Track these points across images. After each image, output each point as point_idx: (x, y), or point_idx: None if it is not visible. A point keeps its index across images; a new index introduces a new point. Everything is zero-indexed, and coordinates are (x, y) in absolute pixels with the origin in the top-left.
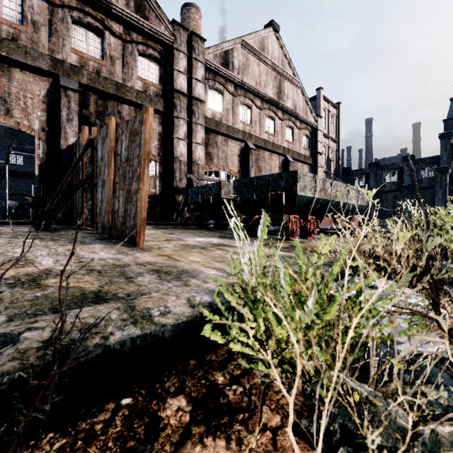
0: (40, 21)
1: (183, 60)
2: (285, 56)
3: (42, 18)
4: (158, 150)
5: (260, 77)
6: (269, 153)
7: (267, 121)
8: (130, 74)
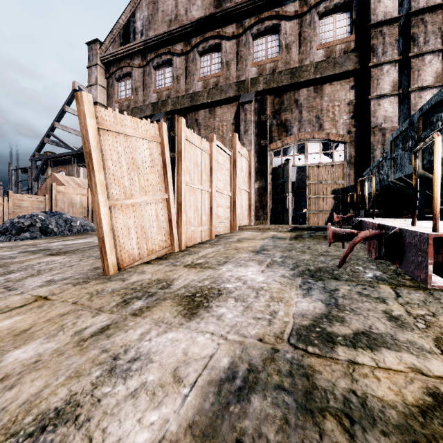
0: (231, 58)
1: None
2: None
3: (232, 55)
4: (348, 126)
5: None
6: None
7: None
8: (308, 50)
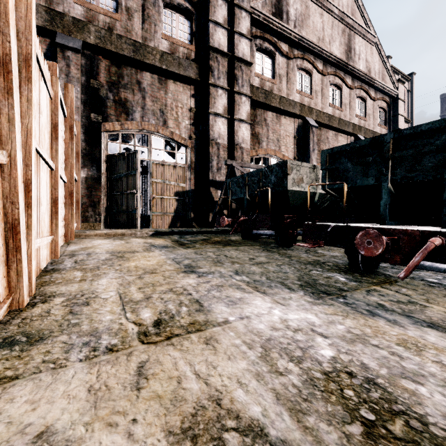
0: None
1: (222, 8)
2: (356, 2)
3: None
4: (189, 131)
5: (323, 31)
6: (334, 132)
7: (332, 91)
8: (153, 31)
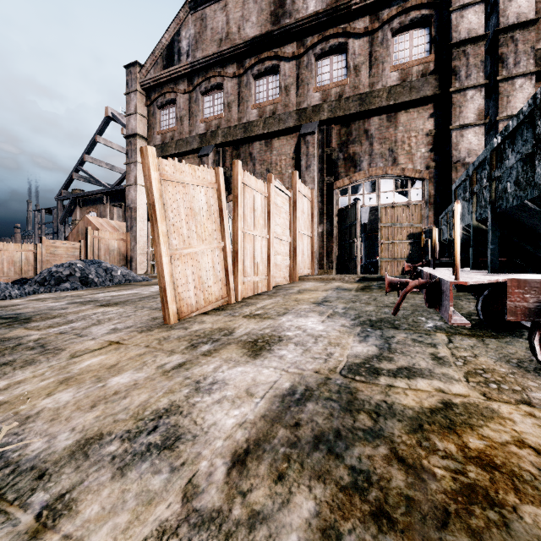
0: (290, 82)
1: None
2: None
3: (291, 79)
4: (426, 160)
5: None
6: None
7: None
8: (380, 72)
